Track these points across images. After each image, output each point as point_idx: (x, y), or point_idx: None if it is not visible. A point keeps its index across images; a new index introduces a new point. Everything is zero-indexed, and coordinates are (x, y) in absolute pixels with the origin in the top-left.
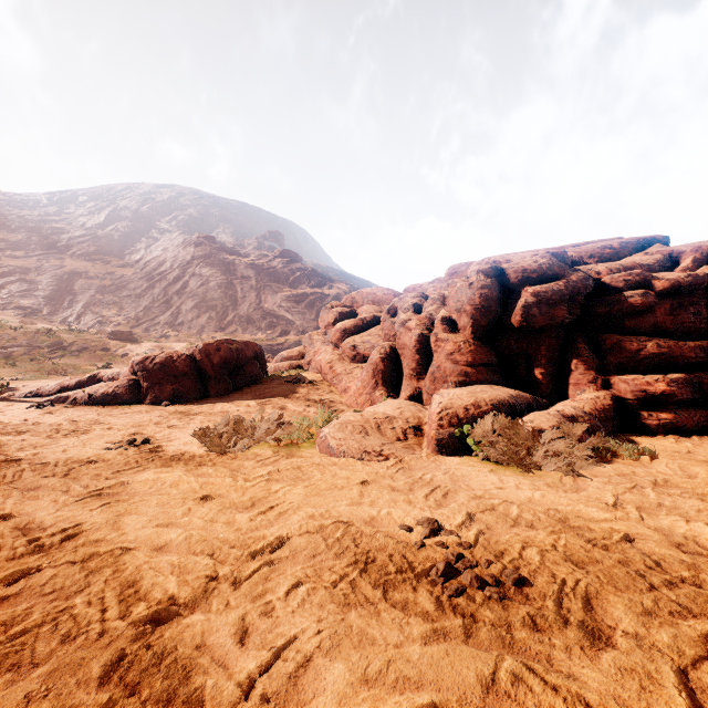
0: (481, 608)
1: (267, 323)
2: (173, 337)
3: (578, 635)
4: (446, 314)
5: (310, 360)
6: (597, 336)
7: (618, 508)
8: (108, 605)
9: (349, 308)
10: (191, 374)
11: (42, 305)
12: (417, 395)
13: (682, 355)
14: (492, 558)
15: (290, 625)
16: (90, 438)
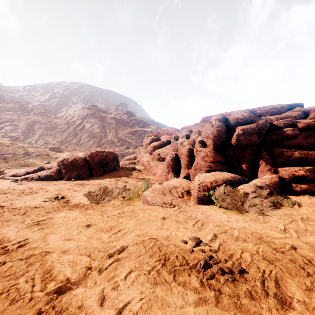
0: (223, 286)
1: (120, 143)
2: (78, 150)
3: (274, 302)
4: (201, 139)
5: (139, 160)
6: (271, 149)
7: (286, 231)
8: (36, 283)
9: (156, 136)
10: (85, 166)
11: (20, 136)
12: (188, 176)
13: (311, 158)
14: (227, 258)
15: (126, 295)
16: (37, 196)
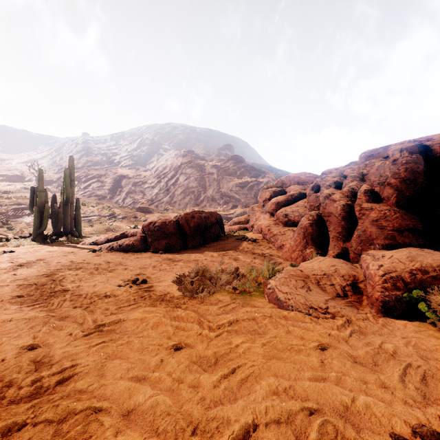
0: None
1: (223, 201)
2: (170, 210)
3: None
4: (368, 188)
5: (253, 224)
6: None
7: None
8: None
9: (279, 188)
10: (177, 233)
11: (107, 194)
12: (343, 254)
13: None
14: None
15: None
16: (112, 276)
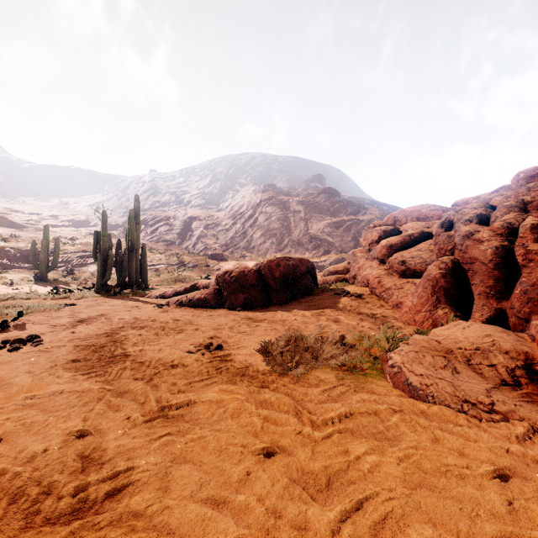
0: None
1: (312, 245)
2: (247, 257)
3: None
4: (536, 221)
5: (354, 274)
6: None
7: None
8: None
9: (391, 226)
10: (258, 286)
11: (176, 239)
12: (498, 318)
13: None
14: None
15: None
16: (181, 338)
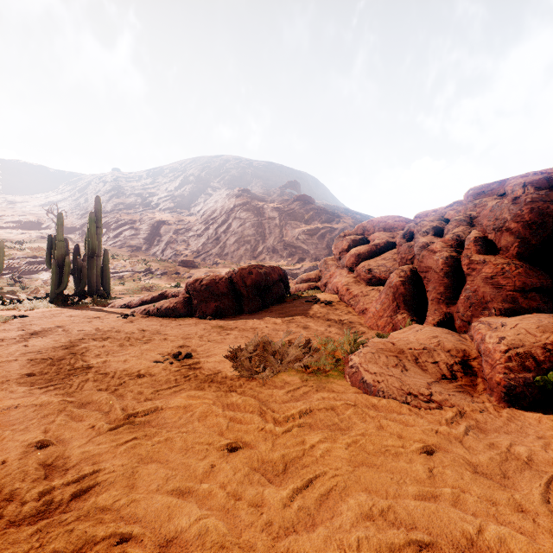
0: None
1: (287, 252)
2: (221, 264)
3: None
4: (479, 235)
5: (326, 282)
6: None
7: None
8: None
9: (360, 235)
10: (229, 294)
11: (142, 244)
12: (447, 321)
13: None
14: None
15: None
16: (148, 348)
